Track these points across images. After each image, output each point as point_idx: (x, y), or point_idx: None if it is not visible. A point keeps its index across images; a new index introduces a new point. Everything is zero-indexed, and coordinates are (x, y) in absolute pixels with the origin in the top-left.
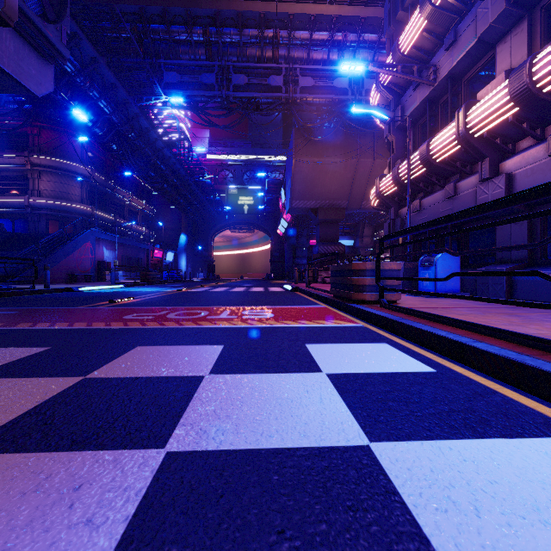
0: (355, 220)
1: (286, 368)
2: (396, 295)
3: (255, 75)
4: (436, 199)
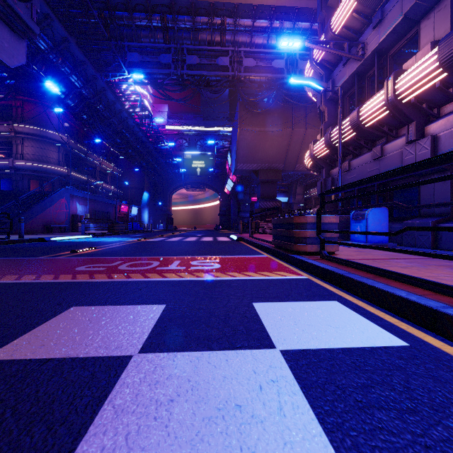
0: (290, 181)
1: (232, 340)
2: (335, 247)
3: (205, 56)
4: (364, 160)
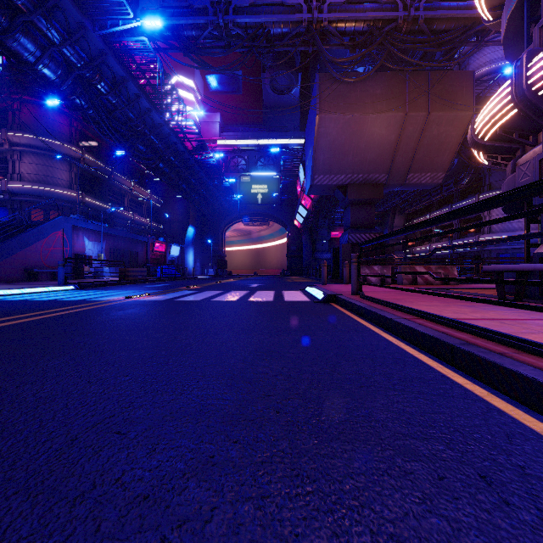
0: (386, 207)
1: None
2: None
3: None
4: None
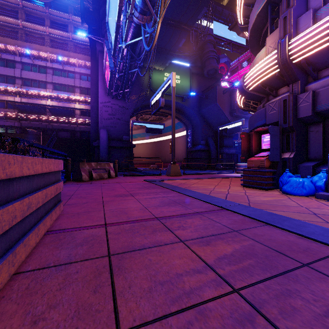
0: None
1: None
2: None
3: None
4: None
